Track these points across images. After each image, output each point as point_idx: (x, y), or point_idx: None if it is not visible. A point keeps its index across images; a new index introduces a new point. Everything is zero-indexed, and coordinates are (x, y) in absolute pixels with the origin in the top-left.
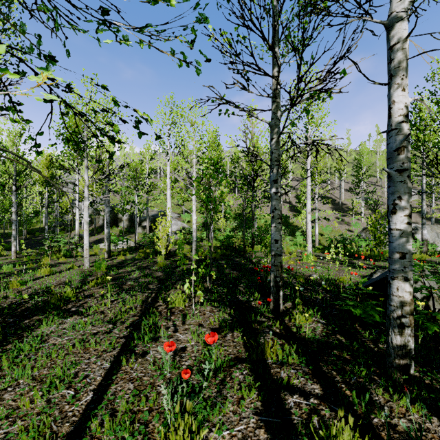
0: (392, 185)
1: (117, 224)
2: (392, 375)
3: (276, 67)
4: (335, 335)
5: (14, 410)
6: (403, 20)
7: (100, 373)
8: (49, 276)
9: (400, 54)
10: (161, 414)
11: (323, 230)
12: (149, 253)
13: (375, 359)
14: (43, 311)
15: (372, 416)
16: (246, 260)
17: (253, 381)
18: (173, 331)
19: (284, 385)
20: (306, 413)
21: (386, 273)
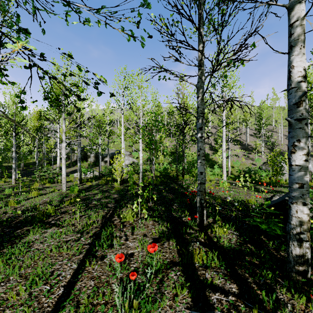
0: (293, 131)
1: (86, 159)
2: (292, 277)
3: (201, 43)
4: (246, 244)
5: (4, 301)
6: (301, 3)
7: (69, 272)
8: (37, 196)
9: (299, 29)
10: (114, 306)
11: (234, 164)
12: (109, 180)
13: (278, 264)
14: (31, 223)
15: (279, 312)
16: (178, 186)
17: (184, 281)
18: (125, 239)
19: (209, 284)
20: (226, 308)
21: (284, 197)
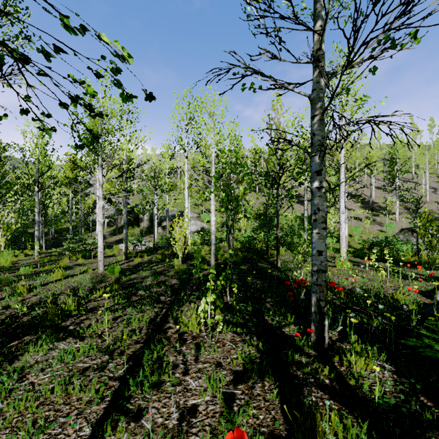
0: None
1: (138, 224)
2: None
3: (320, 19)
4: (418, 397)
5: None
6: None
7: None
8: (60, 280)
9: None
10: None
11: (352, 231)
12: (167, 255)
13: None
14: (37, 330)
15: None
16: (270, 266)
17: None
18: (182, 372)
19: None
20: None
21: None
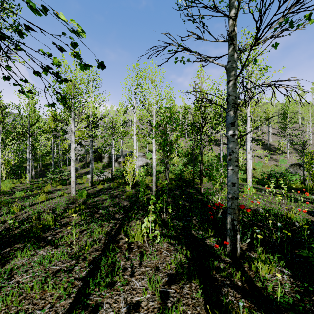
0: None
1: (101, 160)
2: None
3: (233, 8)
4: (310, 297)
5: None
6: None
7: None
8: (44, 201)
9: None
10: None
11: (255, 165)
12: (121, 183)
13: None
14: (24, 239)
15: None
16: (196, 191)
17: None
18: (130, 274)
19: None
20: None
21: None
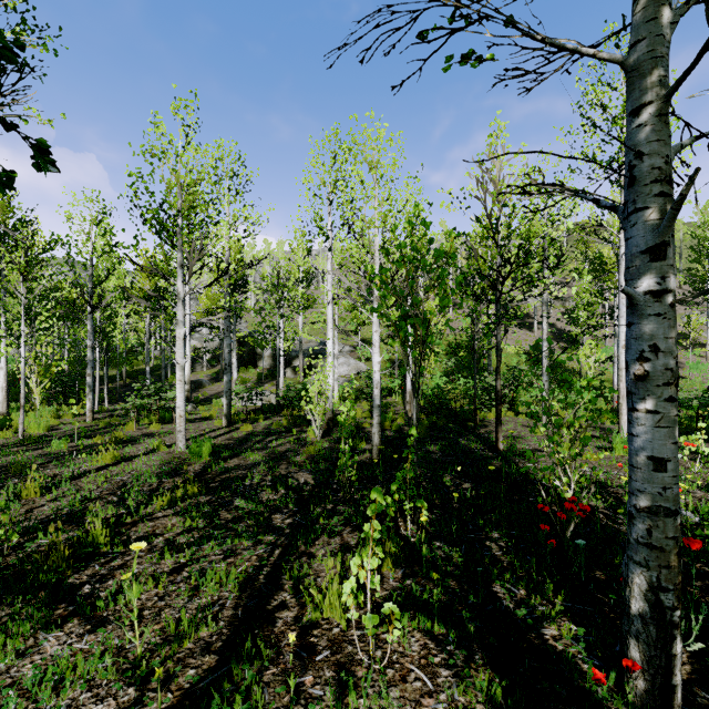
0: None
1: (255, 363)
2: None
3: None
4: None
5: None
6: None
7: None
8: (109, 467)
9: None
10: None
11: None
12: (297, 418)
13: None
14: (19, 592)
15: None
16: (483, 446)
17: None
18: None
19: None
20: None
21: None
